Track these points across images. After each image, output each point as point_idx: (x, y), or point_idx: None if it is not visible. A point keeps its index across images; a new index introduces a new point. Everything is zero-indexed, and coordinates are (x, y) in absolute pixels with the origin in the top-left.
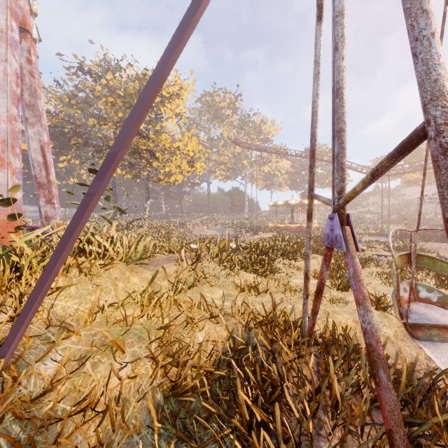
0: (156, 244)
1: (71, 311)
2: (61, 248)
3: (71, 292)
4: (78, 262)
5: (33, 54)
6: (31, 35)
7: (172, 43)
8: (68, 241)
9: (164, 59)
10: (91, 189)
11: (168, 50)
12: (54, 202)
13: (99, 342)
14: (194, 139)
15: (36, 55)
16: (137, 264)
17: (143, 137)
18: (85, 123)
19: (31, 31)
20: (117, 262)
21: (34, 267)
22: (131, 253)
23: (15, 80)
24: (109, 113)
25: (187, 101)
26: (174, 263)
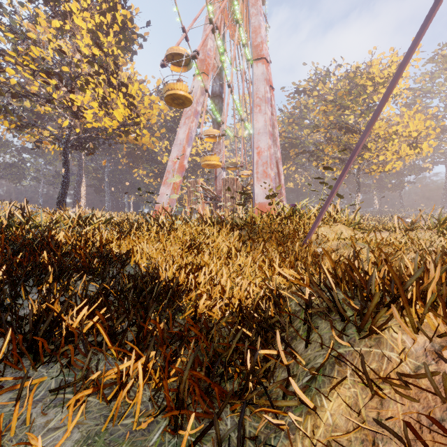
0: (369, 224)
1: (324, 236)
2: (331, 196)
3: (322, 230)
4: (322, 218)
5: (273, 99)
6: (272, 87)
7: (383, 98)
8: (333, 193)
9: (378, 107)
10: (343, 170)
11: (380, 102)
12: (283, 200)
13: (342, 246)
14: (417, 117)
15: (274, 99)
16: (355, 229)
17: (354, 132)
18: (300, 135)
19: (272, 84)
20: (342, 225)
21: (303, 219)
22: (351, 219)
23: (269, 123)
24: (321, 120)
25: (407, 75)
26: (387, 232)
